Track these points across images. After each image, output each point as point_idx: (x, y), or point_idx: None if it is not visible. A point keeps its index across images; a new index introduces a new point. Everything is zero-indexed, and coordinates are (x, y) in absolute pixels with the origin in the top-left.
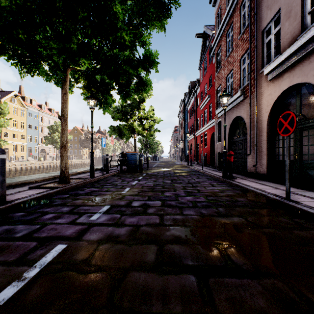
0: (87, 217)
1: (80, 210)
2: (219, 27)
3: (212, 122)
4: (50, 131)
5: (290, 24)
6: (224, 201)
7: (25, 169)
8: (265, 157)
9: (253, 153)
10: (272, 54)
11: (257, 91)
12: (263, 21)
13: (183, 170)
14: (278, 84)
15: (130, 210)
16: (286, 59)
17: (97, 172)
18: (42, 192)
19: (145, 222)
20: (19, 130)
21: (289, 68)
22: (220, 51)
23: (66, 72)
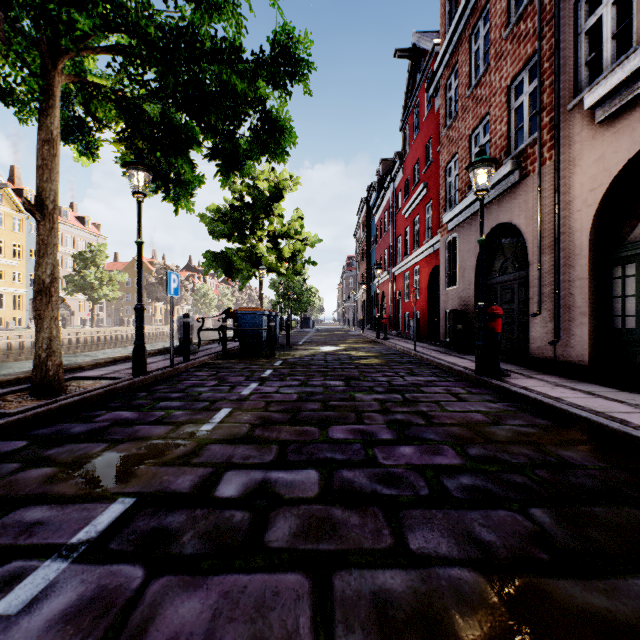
0: None
1: (2, 531)
2: (450, 25)
3: (434, 242)
4: (78, 265)
5: None
6: (528, 466)
7: (19, 347)
8: (583, 322)
9: (548, 312)
10: (606, 55)
11: (560, 157)
12: None
13: (369, 349)
14: (629, 128)
15: (201, 530)
16: None
17: (162, 359)
18: None
19: None
20: (8, 261)
21: None
22: (454, 78)
23: (50, 80)
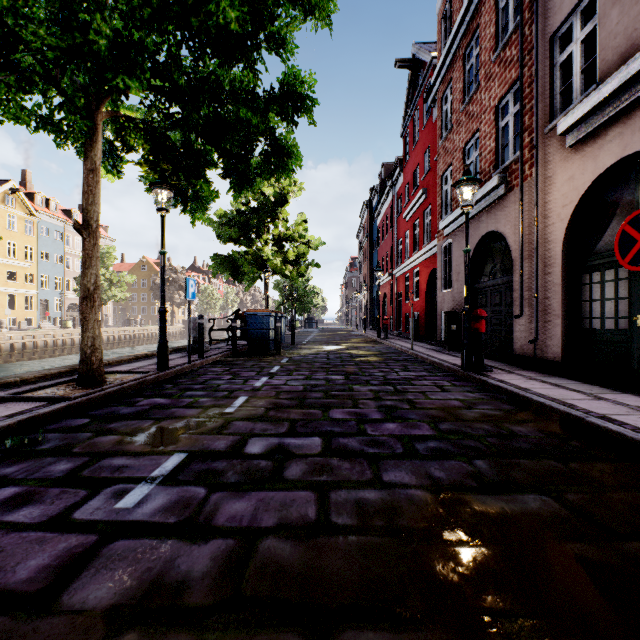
0: (110, 499)
1: (101, 470)
2: (446, 42)
3: (431, 246)
4: None
5: (623, 12)
6: (483, 436)
7: (33, 347)
8: (557, 323)
9: (529, 314)
10: (576, 87)
11: (539, 175)
12: (552, 15)
13: (369, 348)
14: (593, 154)
15: (238, 470)
16: (615, 94)
17: (179, 356)
18: (23, 411)
19: (276, 519)
20: (21, 263)
21: (620, 115)
22: (449, 92)
23: (94, 119)
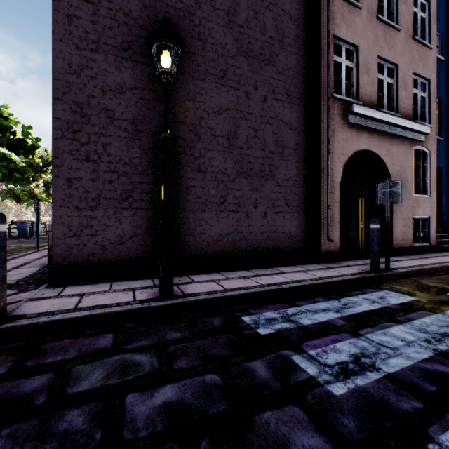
0: None
1: None
2: None
3: None
4: None
5: None
6: None
7: None
8: None
9: None
10: None
11: None
12: None
13: None
14: None
15: None
16: None
17: None
18: None
19: None
20: None
21: None
22: None
23: None
